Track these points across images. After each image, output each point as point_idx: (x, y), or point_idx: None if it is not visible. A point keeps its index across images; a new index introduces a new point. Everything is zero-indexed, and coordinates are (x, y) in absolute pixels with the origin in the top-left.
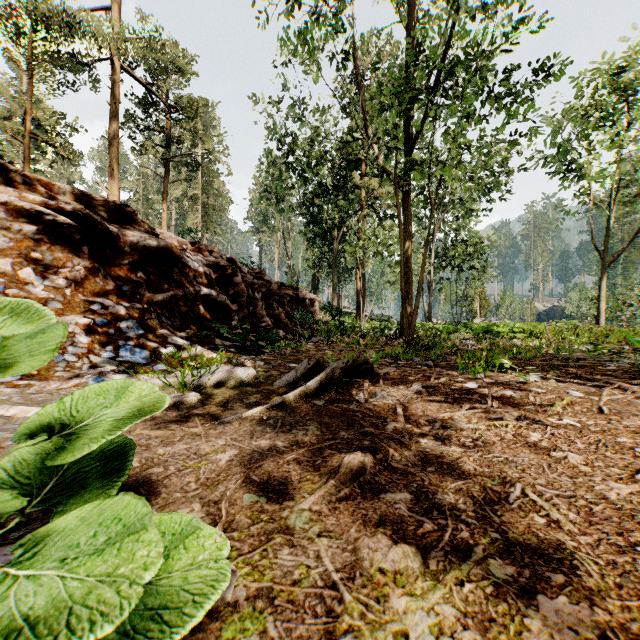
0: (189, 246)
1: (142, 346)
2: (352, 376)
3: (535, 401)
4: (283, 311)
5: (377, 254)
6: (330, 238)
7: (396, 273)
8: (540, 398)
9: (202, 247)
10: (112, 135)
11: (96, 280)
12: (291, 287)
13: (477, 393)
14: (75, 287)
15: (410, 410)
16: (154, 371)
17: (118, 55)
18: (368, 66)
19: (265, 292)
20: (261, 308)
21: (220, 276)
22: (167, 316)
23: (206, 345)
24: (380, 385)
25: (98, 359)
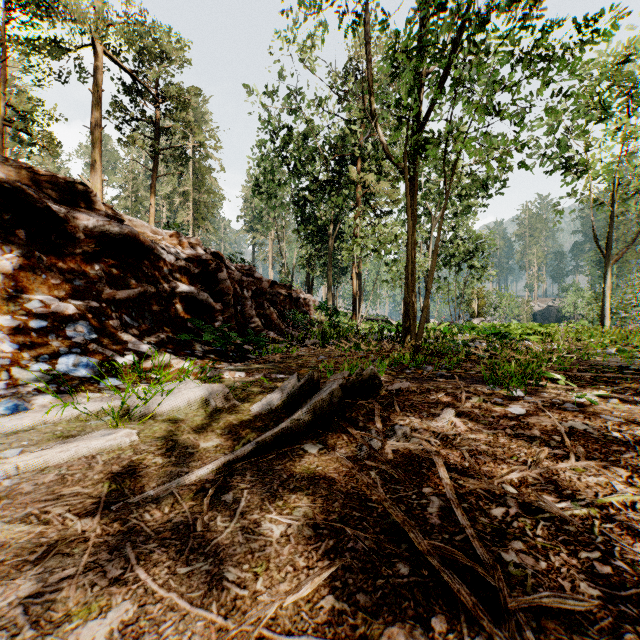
0: (166, 237)
1: (92, 354)
2: (355, 395)
3: (627, 441)
4: (275, 311)
5: (374, 252)
6: (325, 236)
7: (393, 272)
8: (630, 435)
9: (181, 239)
10: (94, 125)
11: (36, 272)
12: (284, 286)
13: (534, 425)
14: (5, 280)
15: (453, 464)
16: (99, 388)
17: (100, 39)
18: (364, 57)
19: (255, 290)
20: (250, 307)
21: (202, 271)
22: (133, 316)
23: (180, 350)
24: (394, 410)
25: (24, 373)
